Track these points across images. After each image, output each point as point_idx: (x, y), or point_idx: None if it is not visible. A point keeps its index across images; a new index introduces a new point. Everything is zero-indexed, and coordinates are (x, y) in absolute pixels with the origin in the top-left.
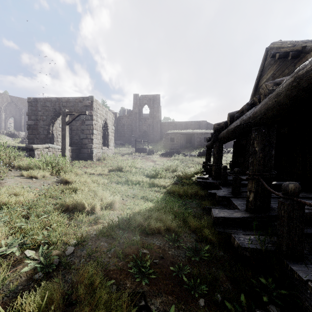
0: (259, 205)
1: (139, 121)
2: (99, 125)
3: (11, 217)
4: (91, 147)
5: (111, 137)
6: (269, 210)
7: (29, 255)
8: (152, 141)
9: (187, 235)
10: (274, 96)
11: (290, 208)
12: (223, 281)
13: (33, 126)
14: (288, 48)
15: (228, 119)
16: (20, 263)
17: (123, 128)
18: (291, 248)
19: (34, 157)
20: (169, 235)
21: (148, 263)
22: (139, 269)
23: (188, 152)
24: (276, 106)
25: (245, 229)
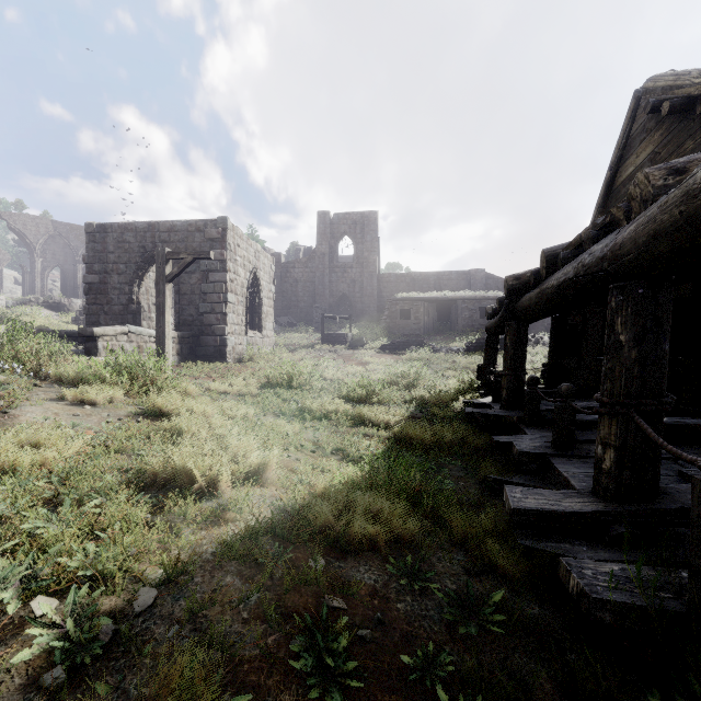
0: (629, 483)
1: (331, 273)
2: (240, 281)
3: (18, 503)
4: (223, 333)
5: (268, 309)
6: (656, 496)
7: (41, 613)
8: (360, 317)
9: (445, 556)
10: (677, 201)
11: None
12: (544, 695)
13: (97, 286)
14: (695, 88)
15: (542, 264)
16: (17, 633)
17: (295, 290)
18: None
19: (97, 354)
20: (400, 555)
21: (344, 643)
22: (320, 659)
23: (442, 342)
24: (682, 225)
25: (595, 543)
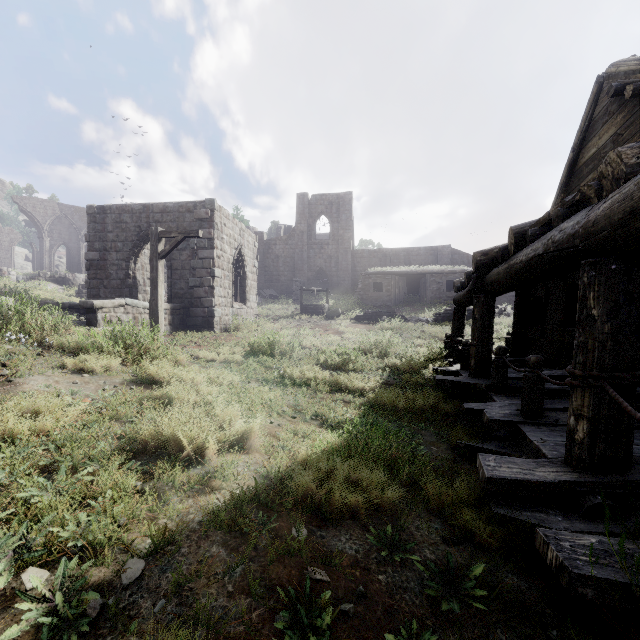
0: (602, 454)
1: (309, 249)
2: (226, 258)
3: (16, 471)
4: (211, 305)
5: (252, 282)
6: (630, 467)
7: (31, 586)
8: (335, 289)
9: (423, 525)
10: None
11: None
12: None
13: (98, 262)
14: None
15: (510, 240)
16: (8, 606)
17: (276, 265)
18: None
19: (97, 325)
20: (379, 523)
21: (328, 620)
22: (304, 636)
23: (412, 313)
24: None
25: (570, 513)
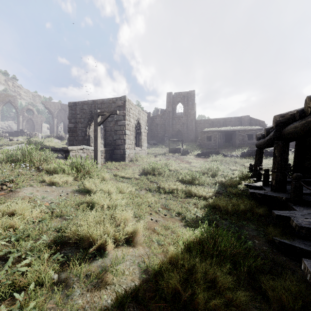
0: None
1: (173, 120)
2: (131, 125)
3: None
4: (124, 148)
5: (144, 137)
6: None
7: None
8: (186, 140)
9: None
10: None
11: None
12: None
13: (73, 129)
14: None
15: (307, 105)
16: None
17: (156, 128)
18: None
19: (69, 158)
20: None
21: None
22: None
23: (228, 152)
24: None
25: None
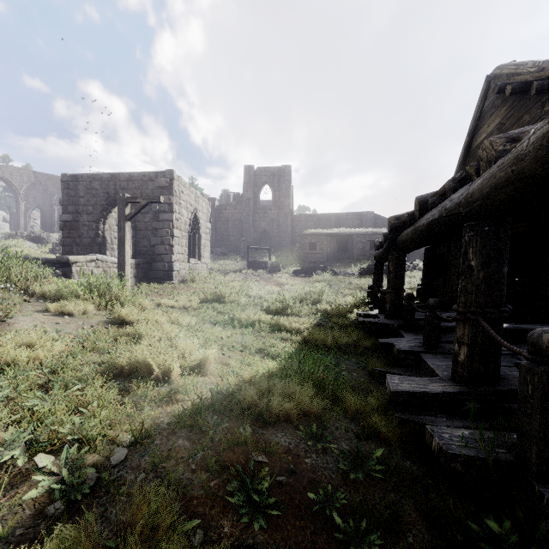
0: (477, 371)
1: (255, 214)
2: (183, 220)
3: (19, 388)
4: (171, 260)
5: (206, 241)
6: (497, 380)
7: (42, 465)
8: (277, 248)
9: (341, 426)
10: (510, 162)
11: (545, 382)
12: (412, 522)
13: (71, 223)
14: (530, 75)
15: (416, 207)
16: (25, 480)
17: (226, 227)
18: (548, 461)
19: (72, 277)
20: (307, 425)
21: (267, 485)
22: (249, 496)
23: (341, 268)
24: (514, 180)
25: (452, 415)
